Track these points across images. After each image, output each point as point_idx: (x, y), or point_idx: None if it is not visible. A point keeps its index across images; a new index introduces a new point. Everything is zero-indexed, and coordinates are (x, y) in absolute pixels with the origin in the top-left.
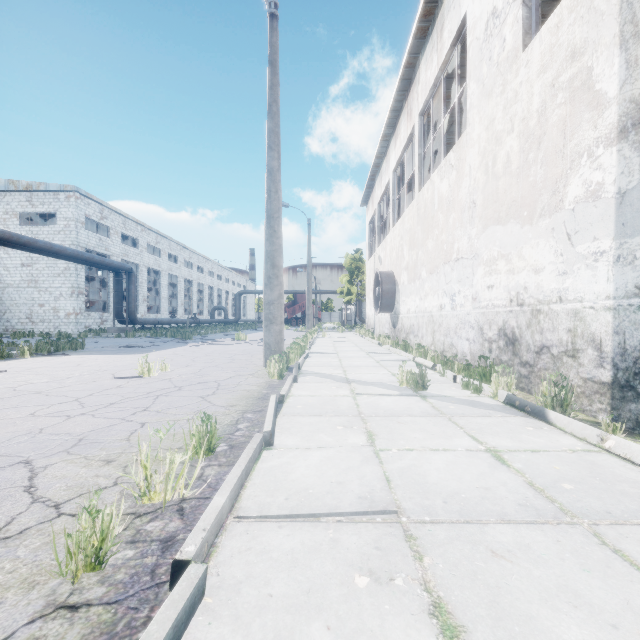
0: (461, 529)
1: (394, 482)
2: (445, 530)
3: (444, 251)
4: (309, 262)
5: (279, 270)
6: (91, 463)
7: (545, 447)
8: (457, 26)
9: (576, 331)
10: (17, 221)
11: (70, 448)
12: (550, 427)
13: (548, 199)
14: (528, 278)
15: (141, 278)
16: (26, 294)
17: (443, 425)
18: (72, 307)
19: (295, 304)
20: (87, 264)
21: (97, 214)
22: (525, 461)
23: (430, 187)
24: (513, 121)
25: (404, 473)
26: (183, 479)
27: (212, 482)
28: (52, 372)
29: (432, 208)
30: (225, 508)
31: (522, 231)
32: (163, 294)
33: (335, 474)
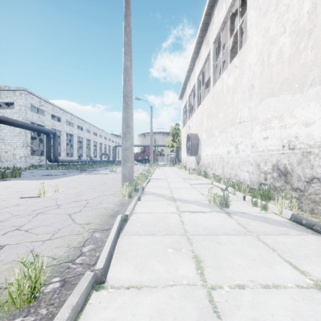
0: None
1: None
2: None
3: (230, 118)
4: (151, 129)
5: (131, 129)
6: None
7: None
8: None
9: None
10: None
11: None
12: None
13: (318, 72)
14: (299, 130)
15: (62, 138)
16: None
17: (256, 246)
18: (23, 153)
19: (144, 152)
20: (30, 130)
21: (37, 103)
22: None
23: (221, 82)
24: (285, 25)
25: None
26: None
27: None
28: None
29: (222, 94)
30: None
31: (293, 98)
32: (75, 146)
33: None
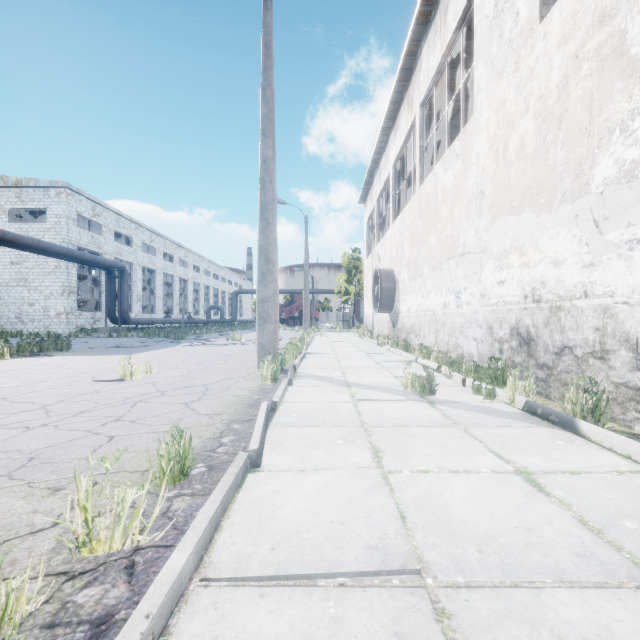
0: (509, 598)
1: (410, 519)
2: (488, 600)
3: (448, 246)
4: (306, 260)
5: (273, 265)
6: (33, 492)
7: (585, 467)
8: (463, 6)
9: (605, 330)
10: (6, 218)
11: (14, 471)
12: (583, 440)
13: (570, 183)
14: (546, 272)
15: (135, 277)
16: (15, 293)
17: (459, 438)
18: (63, 306)
19: (292, 304)
20: (78, 262)
21: (89, 211)
22: (566, 487)
23: (433, 179)
24: (528, 101)
25: (421, 505)
26: (138, 521)
27: (179, 521)
28: (27, 375)
29: (435, 201)
30: (187, 569)
31: (539, 220)
32: (158, 293)
33: (336, 509)
